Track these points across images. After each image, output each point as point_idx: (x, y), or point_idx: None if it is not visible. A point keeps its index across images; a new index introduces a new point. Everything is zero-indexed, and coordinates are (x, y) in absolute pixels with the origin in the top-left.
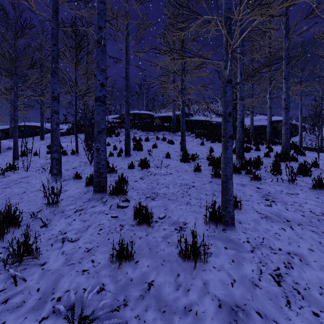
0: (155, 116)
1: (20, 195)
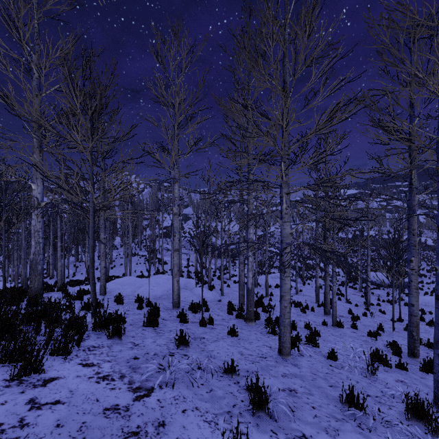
0: None
1: None
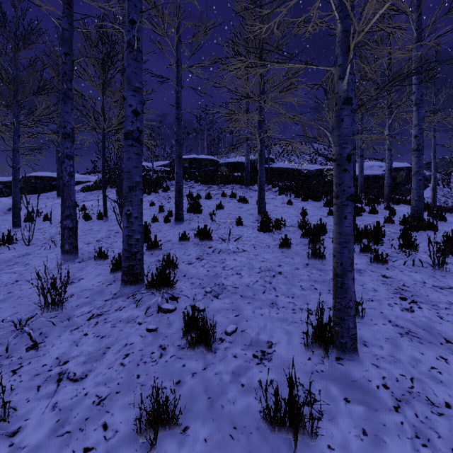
0: (220, 162)
1: (8, 287)
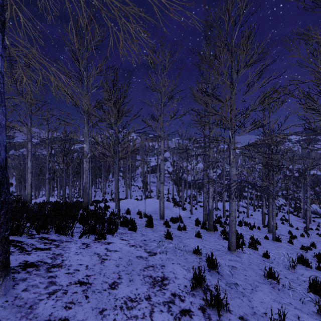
0: None
1: None
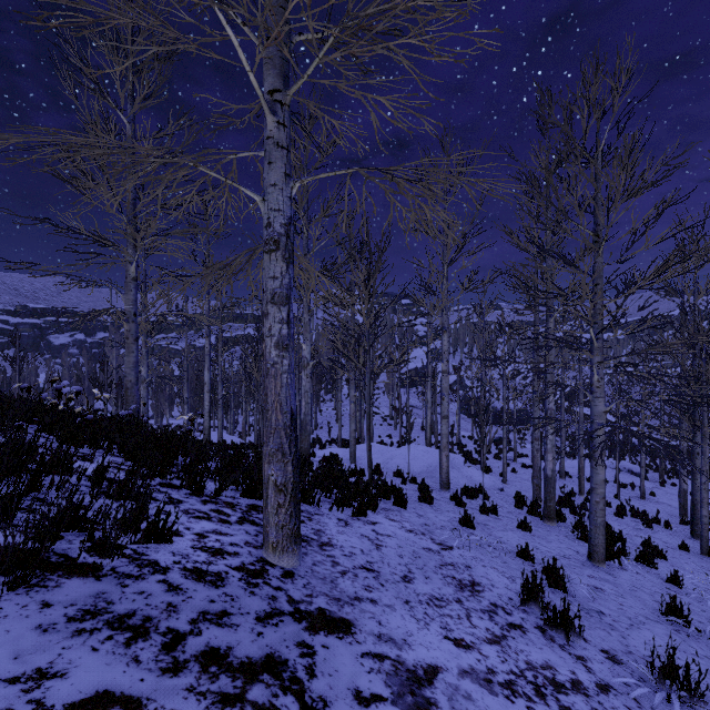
0: None
1: None
